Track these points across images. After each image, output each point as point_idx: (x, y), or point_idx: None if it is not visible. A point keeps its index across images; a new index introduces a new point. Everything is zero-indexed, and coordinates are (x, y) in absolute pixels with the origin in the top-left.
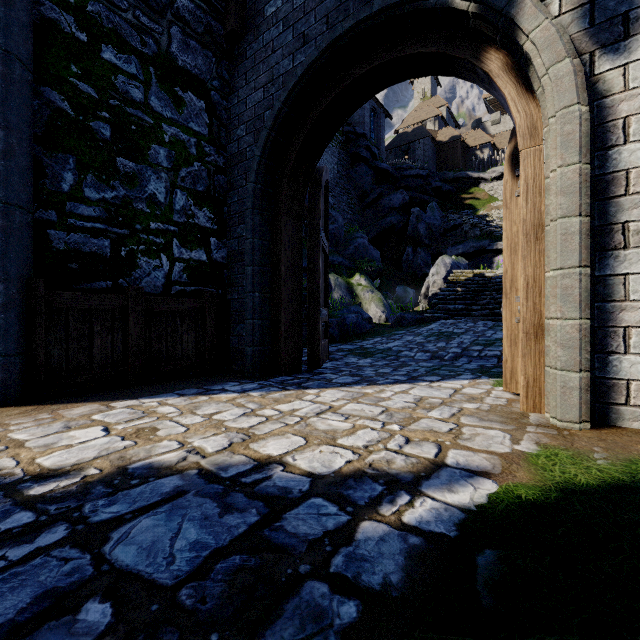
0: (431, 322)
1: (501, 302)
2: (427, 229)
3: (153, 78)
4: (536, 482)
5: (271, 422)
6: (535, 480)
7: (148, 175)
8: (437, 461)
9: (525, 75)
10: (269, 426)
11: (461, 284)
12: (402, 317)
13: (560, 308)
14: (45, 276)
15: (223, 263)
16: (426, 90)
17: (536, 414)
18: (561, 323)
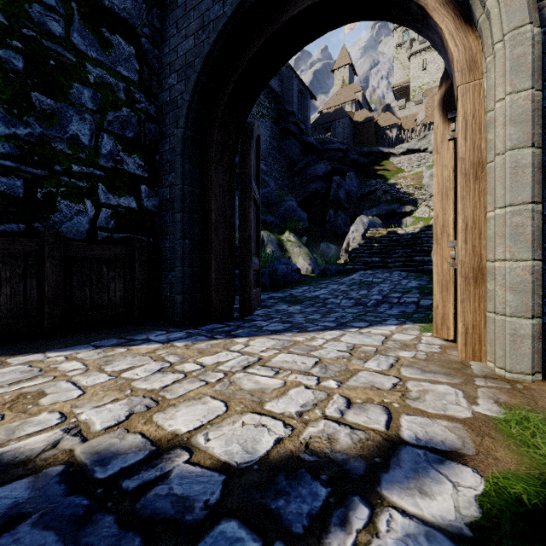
0: (352, 273)
1: (412, 255)
2: (346, 194)
3: (75, 14)
4: (528, 469)
5: (189, 380)
6: (525, 465)
7: (69, 115)
8: (391, 435)
9: (464, 6)
10: (185, 386)
11: (377, 240)
12: (327, 268)
13: (509, 248)
14: None
15: (154, 211)
16: (345, 78)
17: (476, 363)
18: (511, 265)
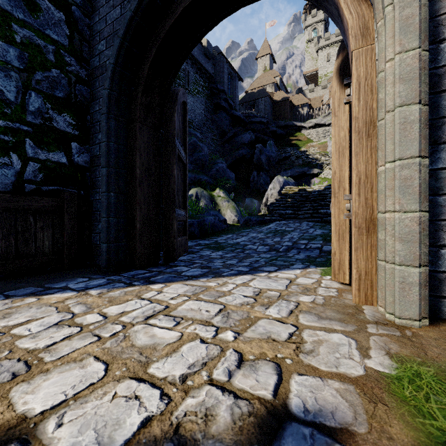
0: (269, 223)
1: (318, 209)
2: (267, 159)
3: None
4: None
5: (81, 336)
6: None
7: None
8: (277, 406)
9: None
10: (73, 343)
11: (290, 196)
12: (249, 219)
13: (399, 200)
14: None
15: (86, 167)
16: (266, 65)
17: (369, 307)
18: (400, 216)
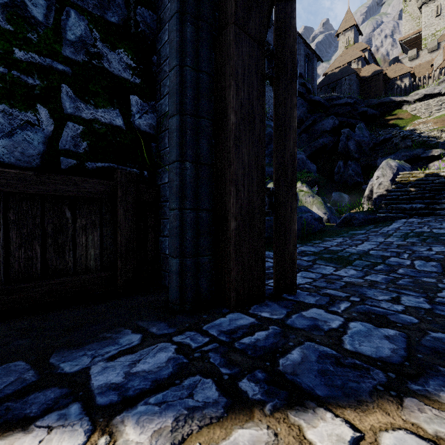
0: (389, 222)
1: None
2: (356, 145)
3: None
4: None
5: None
6: None
7: None
8: None
9: None
10: None
11: (413, 184)
12: (352, 217)
13: None
14: None
15: (150, 134)
16: (349, 39)
17: None
18: None
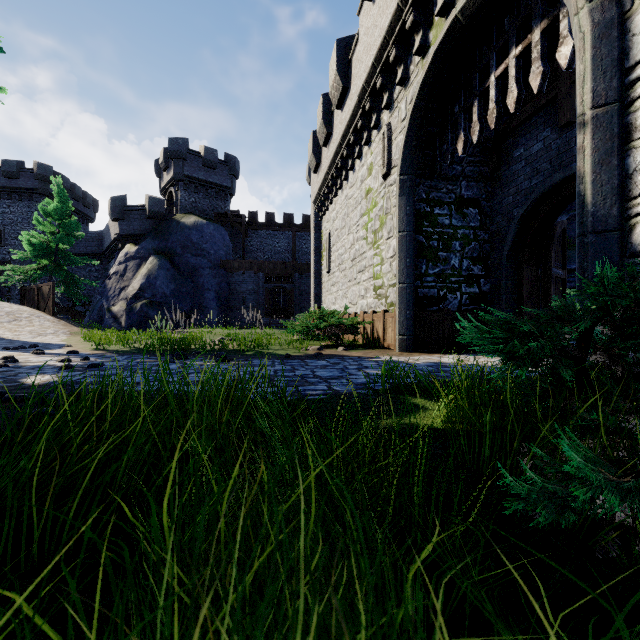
0: None
1: None
2: None
3: (453, 211)
4: None
5: None
6: None
7: (451, 257)
8: None
9: None
10: None
11: None
12: None
13: None
14: (417, 307)
15: (487, 292)
16: None
17: None
18: None
